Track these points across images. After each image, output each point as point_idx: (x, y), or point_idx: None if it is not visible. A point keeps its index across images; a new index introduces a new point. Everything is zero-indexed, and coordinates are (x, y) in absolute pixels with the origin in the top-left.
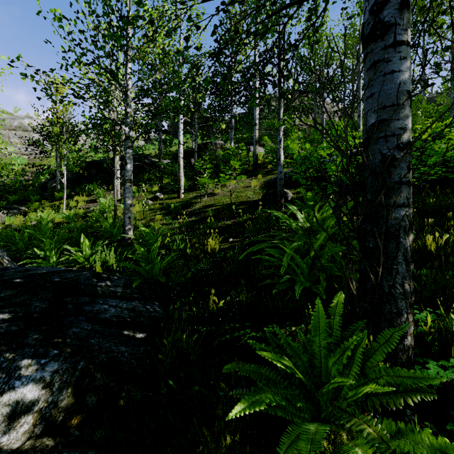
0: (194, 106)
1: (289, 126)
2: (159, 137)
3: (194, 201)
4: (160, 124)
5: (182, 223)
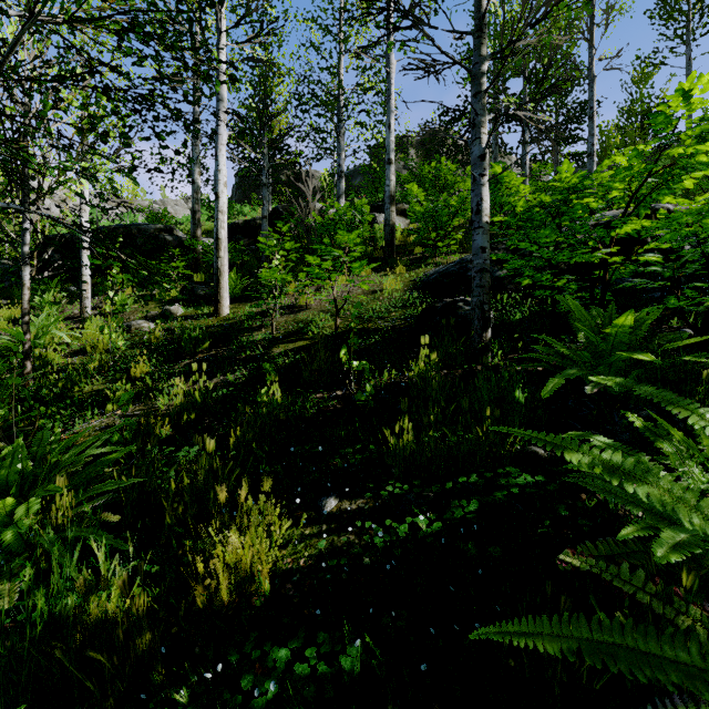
0: (260, 119)
1: (449, 177)
2: (193, 190)
3: (247, 326)
4: (196, 163)
5: (187, 400)
